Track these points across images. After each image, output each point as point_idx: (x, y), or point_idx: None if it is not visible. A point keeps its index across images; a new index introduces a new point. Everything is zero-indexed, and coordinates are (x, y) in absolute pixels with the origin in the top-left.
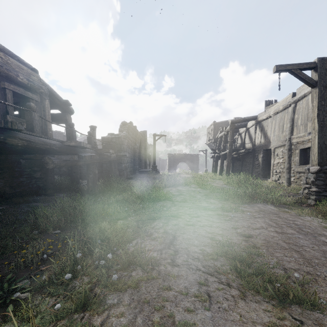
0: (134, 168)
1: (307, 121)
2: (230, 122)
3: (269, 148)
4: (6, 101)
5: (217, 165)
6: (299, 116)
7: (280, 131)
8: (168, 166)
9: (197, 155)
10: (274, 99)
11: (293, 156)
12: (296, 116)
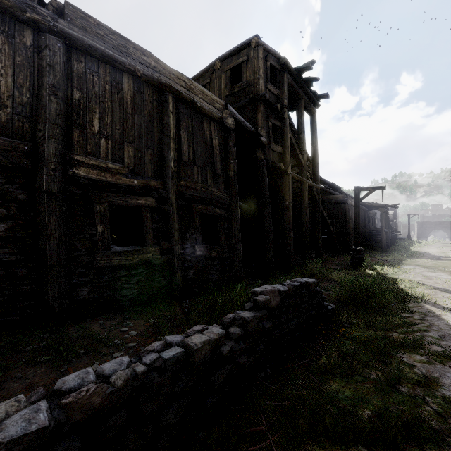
0: None
1: None
2: None
3: None
4: (372, 220)
5: None
6: None
7: None
8: (416, 234)
9: None
10: None
11: None
12: None
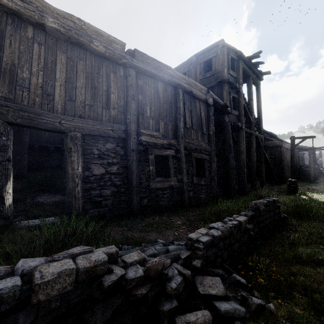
0: None
1: None
2: None
3: None
4: (301, 159)
5: None
6: None
7: None
8: None
9: None
10: None
11: None
12: None
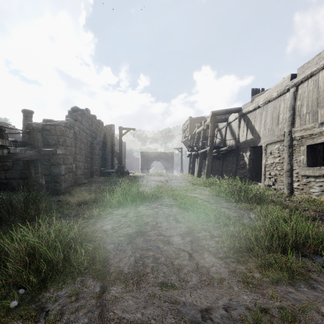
0: (92, 169)
1: (317, 107)
2: (211, 113)
3: (259, 145)
4: None
5: (194, 165)
6: (303, 102)
7: (273, 123)
8: (141, 166)
9: (172, 153)
10: (261, 88)
11: (296, 155)
12: (299, 103)
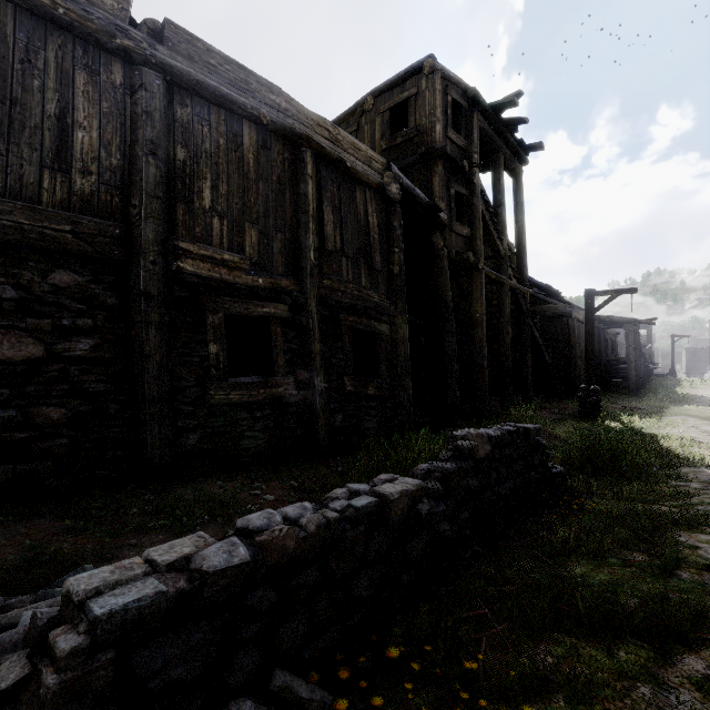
0: None
1: None
2: None
3: None
4: (611, 345)
5: None
6: None
7: None
8: (685, 368)
9: None
10: None
11: None
12: None
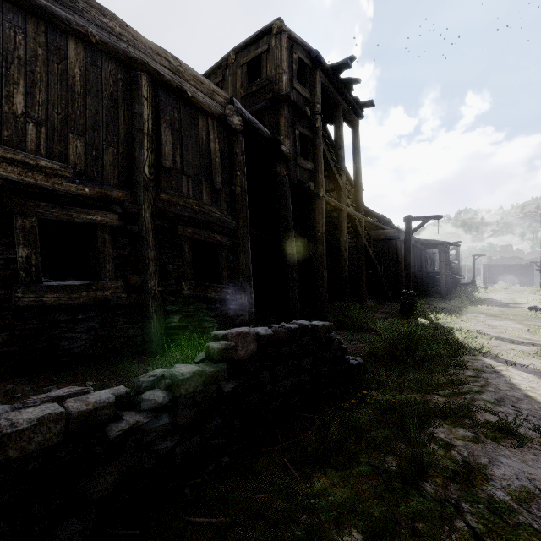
0: None
1: None
2: None
3: None
4: (430, 261)
5: None
6: None
7: None
8: (483, 279)
9: (531, 265)
10: None
11: None
12: None
